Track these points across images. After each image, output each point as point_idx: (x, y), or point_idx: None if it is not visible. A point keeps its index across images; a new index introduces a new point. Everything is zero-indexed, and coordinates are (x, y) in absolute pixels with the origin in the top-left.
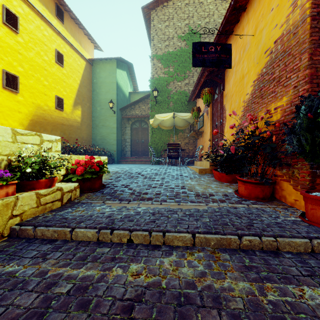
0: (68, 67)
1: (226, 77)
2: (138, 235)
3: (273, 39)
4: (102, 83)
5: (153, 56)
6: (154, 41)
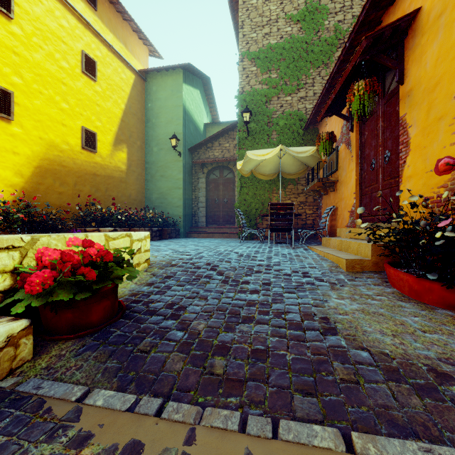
0: (105, 82)
1: (410, 51)
2: None
3: None
4: (160, 109)
5: (242, 55)
6: (244, 29)
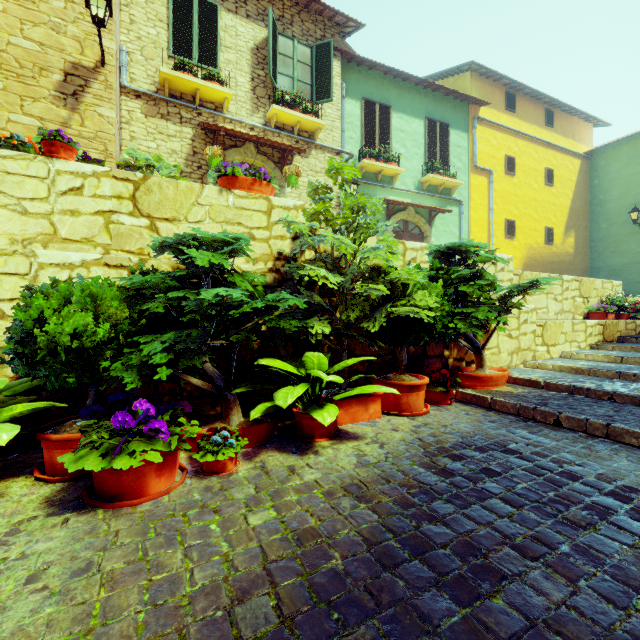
0: (558, 182)
1: None
2: None
3: None
4: (611, 182)
5: None
6: None
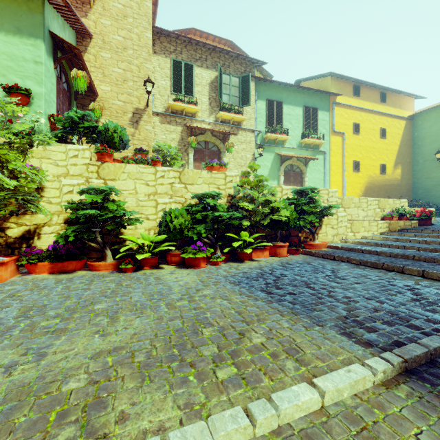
0: (389, 136)
1: None
2: None
3: None
4: (425, 134)
5: None
6: None
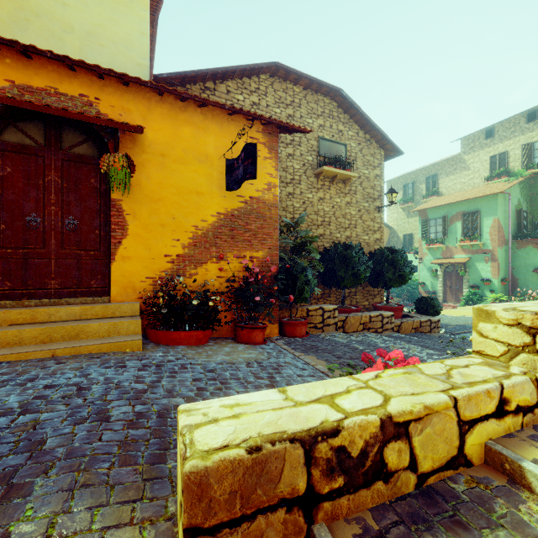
0: None
1: (130, 151)
2: None
3: (249, 193)
4: None
5: None
6: None
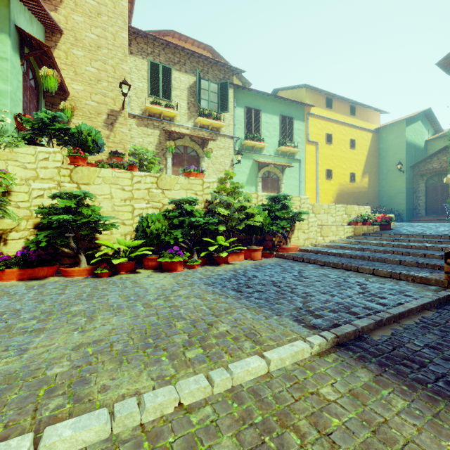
0: (358, 147)
1: None
2: (403, 235)
3: None
4: (388, 146)
5: None
6: None
